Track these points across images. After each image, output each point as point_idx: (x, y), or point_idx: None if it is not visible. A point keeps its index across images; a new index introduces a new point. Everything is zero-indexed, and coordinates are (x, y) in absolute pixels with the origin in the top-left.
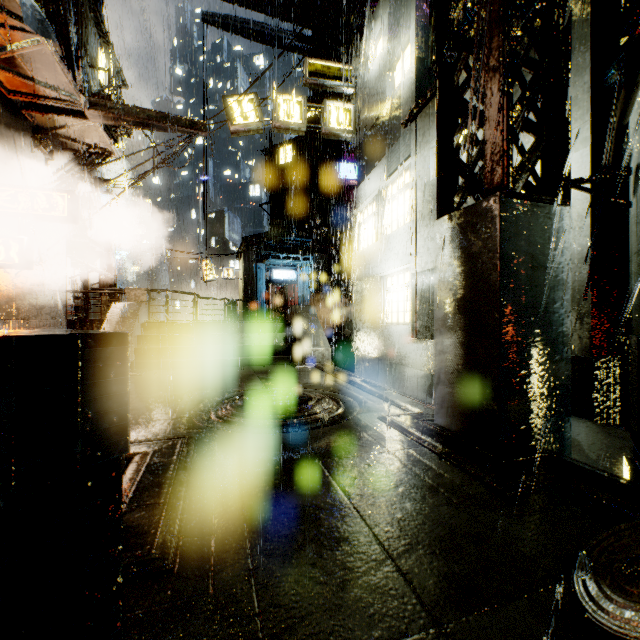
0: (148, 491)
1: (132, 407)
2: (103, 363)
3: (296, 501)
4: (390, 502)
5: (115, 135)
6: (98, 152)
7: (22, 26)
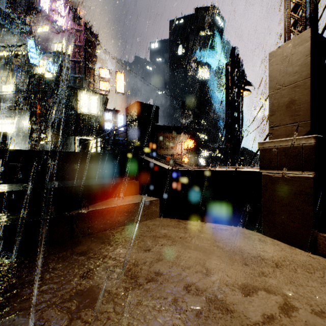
0: None
1: None
2: None
3: None
4: None
5: None
6: None
7: None
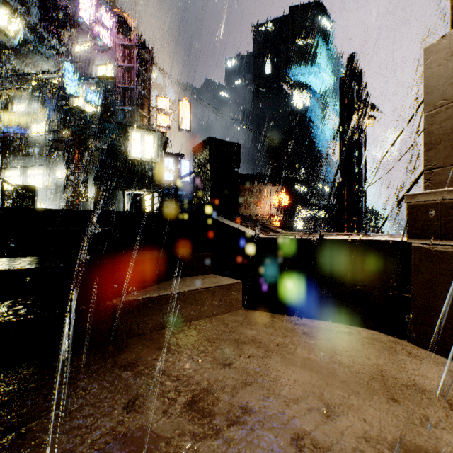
0: None
1: None
2: None
3: None
4: None
5: None
6: None
7: None
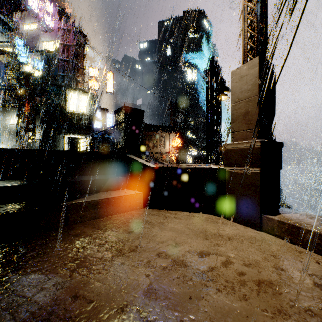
0: None
1: None
2: None
3: None
4: None
5: None
6: None
7: None
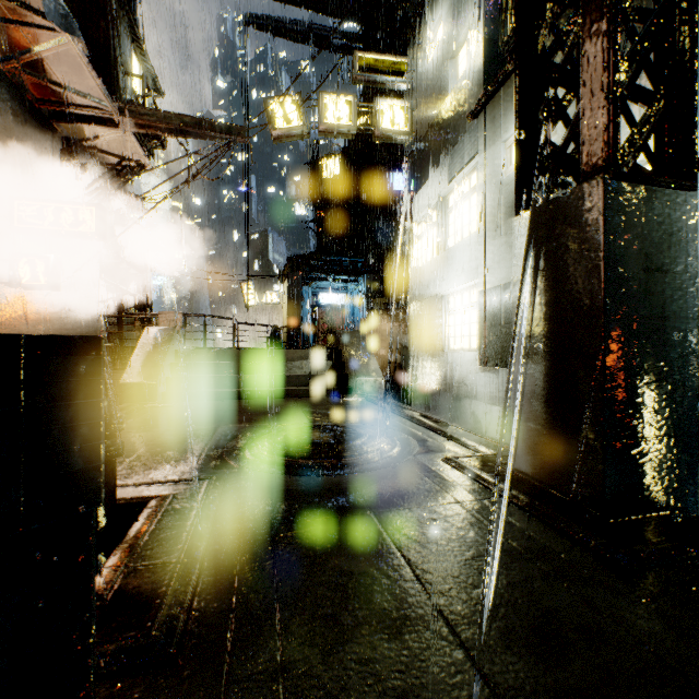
0: (160, 546)
1: (158, 442)
2: (61, 379)
3: (342, 566)
4: (464, 572)
5: (150, 148)
6: (131, 165)
7: (46, 23)
